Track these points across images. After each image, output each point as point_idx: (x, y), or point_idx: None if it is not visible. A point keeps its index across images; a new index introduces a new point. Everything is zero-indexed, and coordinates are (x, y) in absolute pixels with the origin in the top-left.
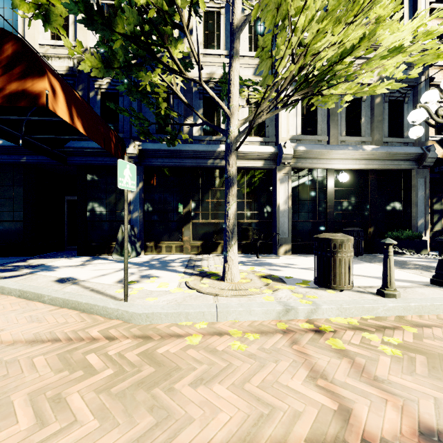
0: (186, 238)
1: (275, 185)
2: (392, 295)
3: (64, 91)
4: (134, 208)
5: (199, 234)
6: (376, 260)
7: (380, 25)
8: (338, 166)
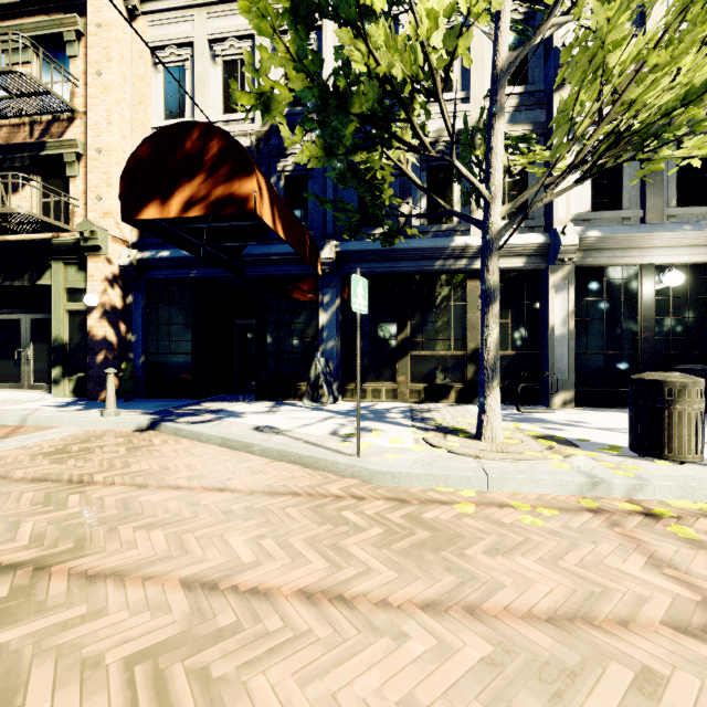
0: (402, 378)
1: (546, 295)
2: None
3: (267, 188)
4: (329, 335)
5: (420, 372)
6: None
7: None
8: (662, 259)
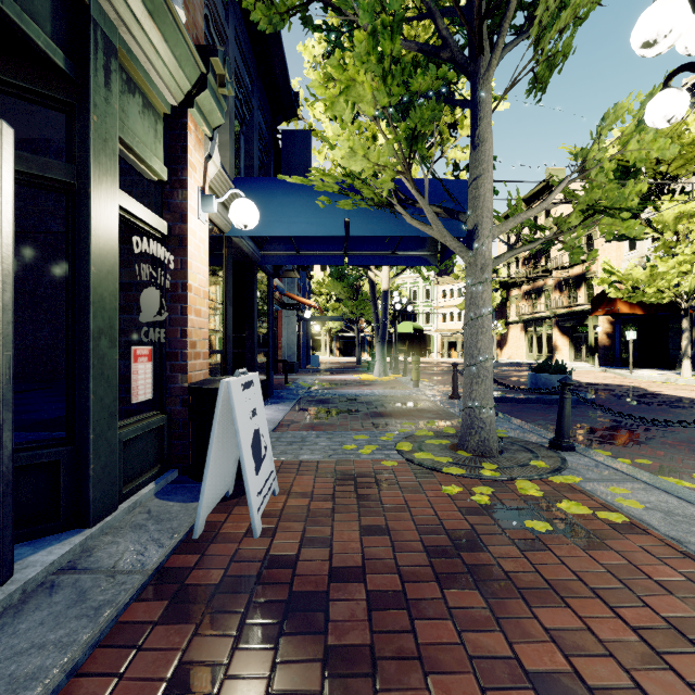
0: None
1: None
2: None
3: (626, 302)
4: None
5: None
6: None
7: (689, 282)
8: None
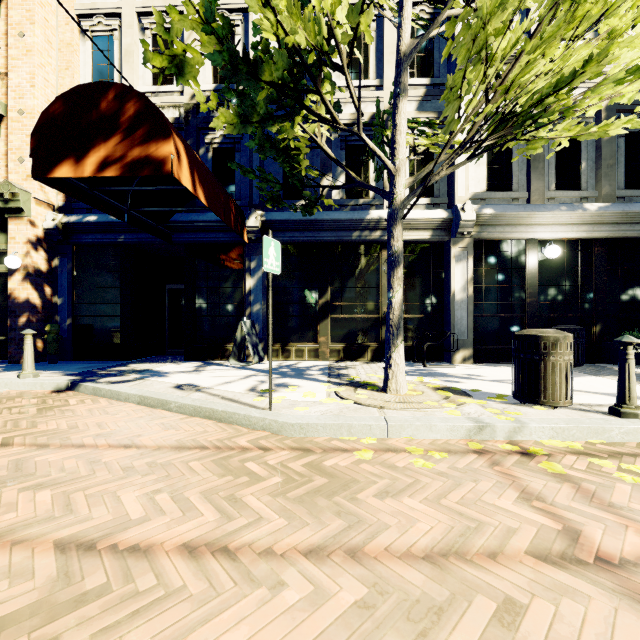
0: (323, 339)
1: (449, 264)
2: (633, 414)
3: (187, 153)
4: (255, 299)
5: (339, 333)
6: (606, 373)
7: (615, 42)
8: (543, 235)
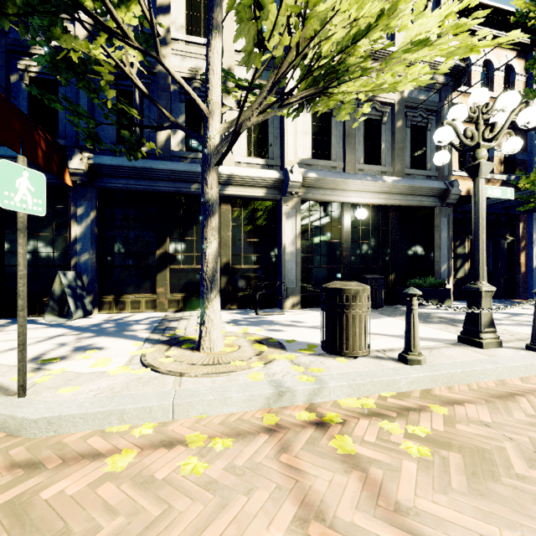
0: (161, 289)
1: (281, 220)
2: (417, 361)
3: None
4: (83, 248)
5: (179, 284)
6: (398, 313)
7: None
8: (355, 199)
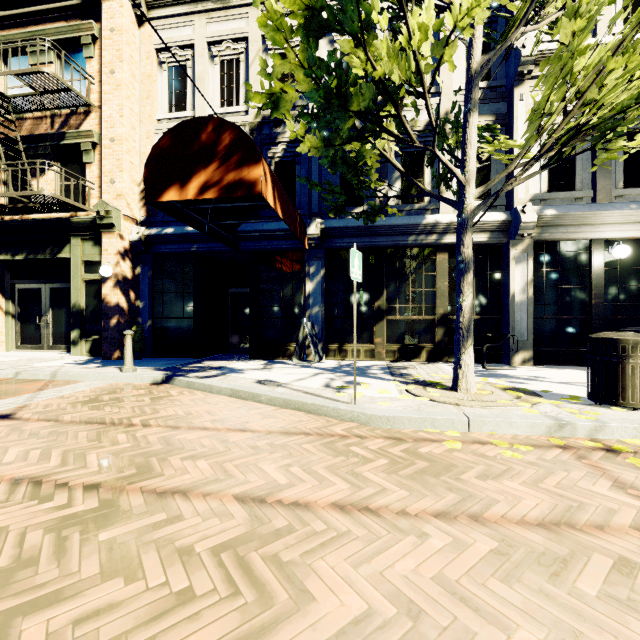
0: (379, 340)
1: (507, 266)
2: None
3: (270, 174)
4: (314, 302)
5: (395, 335)
6: None
7: None
8: (611, 234)
